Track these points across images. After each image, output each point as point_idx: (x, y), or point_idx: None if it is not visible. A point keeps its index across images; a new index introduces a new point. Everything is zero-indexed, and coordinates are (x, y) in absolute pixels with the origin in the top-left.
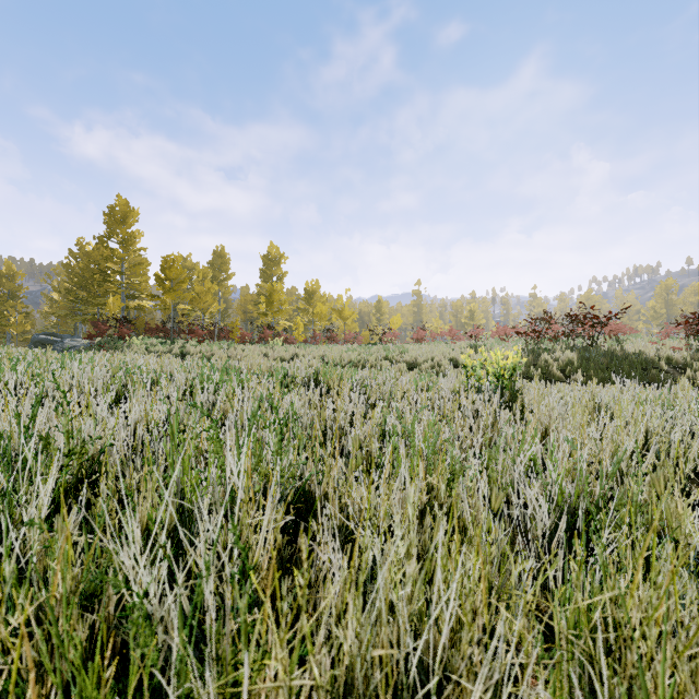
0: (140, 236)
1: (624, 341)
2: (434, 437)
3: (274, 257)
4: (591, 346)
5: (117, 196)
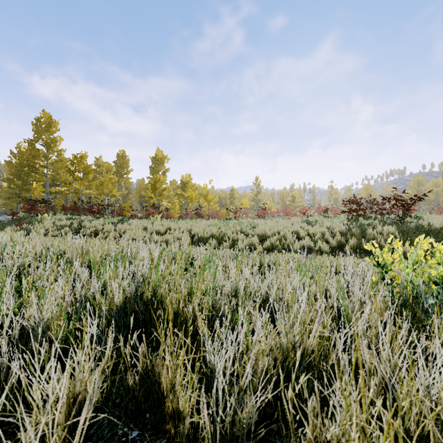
0: (60, 140)
1: (419, 217)
2: None
3: (160, 158)
4: (400, 222)
5: (42, 111)
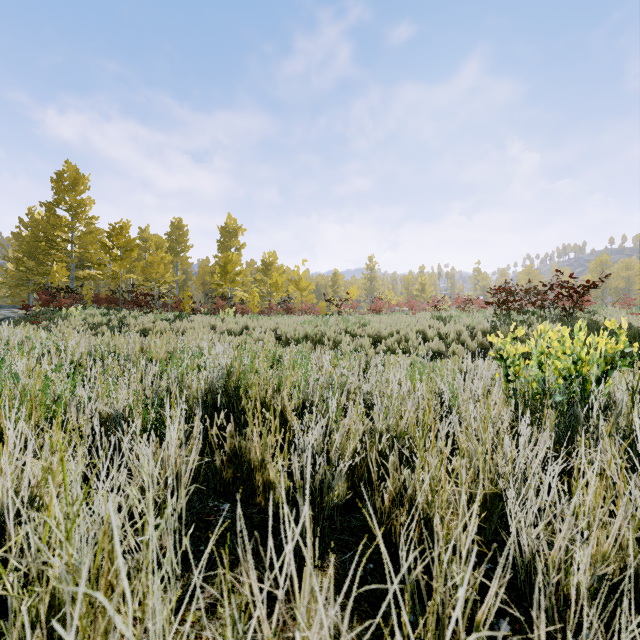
0: (90, 204)
1: (595, 312)
2: None
3: (232, 228)
4: (567, 318)
5: (66, 162)
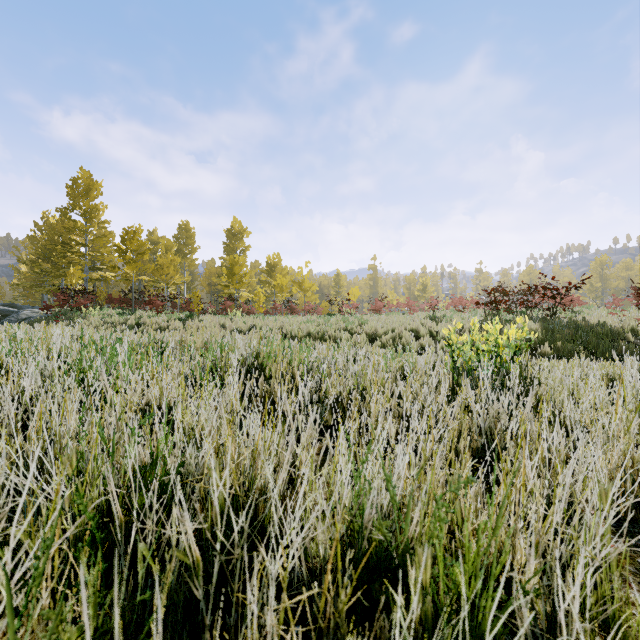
0: (103, 209)
1: (579, 312)
2: (498, 569)
3: (237, 231)
4: (551, 317)
5: (80, 168)
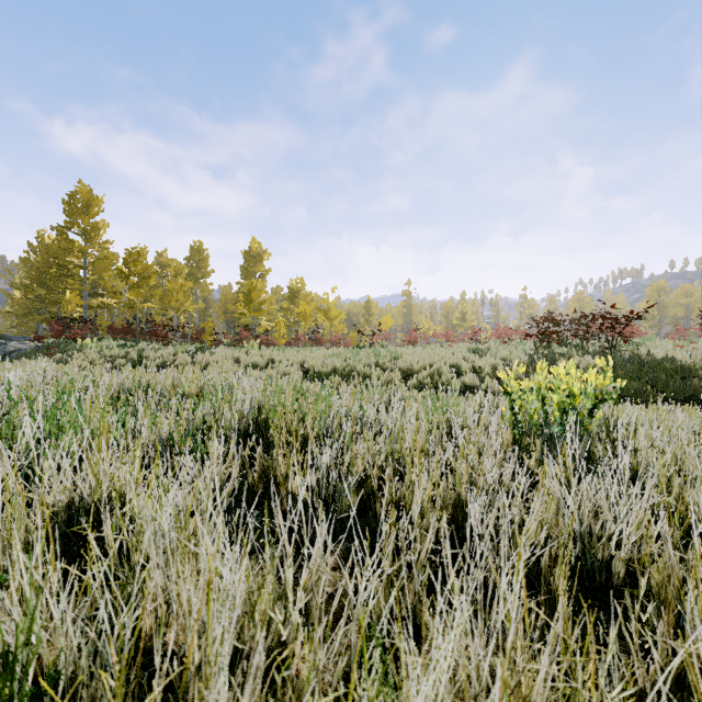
0: (105, 227)
1: (641, 344)
2: None
3: (256, 253)
4: (610, 350)
5: (78, 182)
